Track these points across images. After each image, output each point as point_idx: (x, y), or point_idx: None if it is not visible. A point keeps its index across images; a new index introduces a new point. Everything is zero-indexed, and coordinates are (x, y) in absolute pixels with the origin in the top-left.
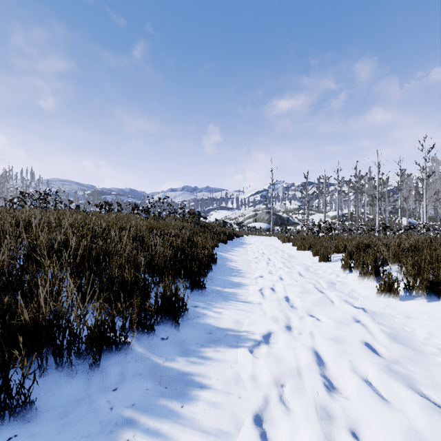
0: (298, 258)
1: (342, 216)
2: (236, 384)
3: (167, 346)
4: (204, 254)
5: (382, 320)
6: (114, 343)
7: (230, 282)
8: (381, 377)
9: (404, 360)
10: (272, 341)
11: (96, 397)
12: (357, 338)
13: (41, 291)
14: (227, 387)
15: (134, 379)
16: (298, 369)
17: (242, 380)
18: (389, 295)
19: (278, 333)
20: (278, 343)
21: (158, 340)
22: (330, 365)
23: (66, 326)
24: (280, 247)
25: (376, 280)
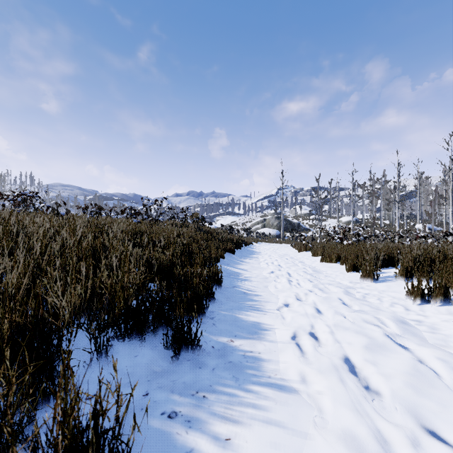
0: (328, 274)
1: (356, 221)
2: None
3: None
4: (203, 275)
5: None
6: None
7: (243, 324)
8: None
9: None
10: None
11: None
12: None
13: None
14: None
15: None
16: None
17: None
18: None
19: None
20: None
21: None
22: None
23: None
24: (298, 257)
25: None
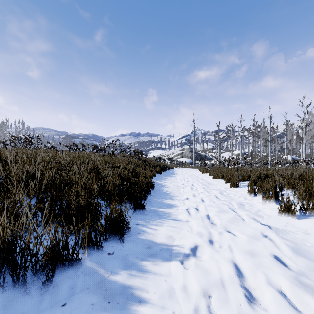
0: (214, 185)
1: (244, 153)
2: (170, 297)
3: (112, 261)
4: (145, 182)
5: (286, 235)
6: (67, 260)
7: (164, 204)
8: (295, 292)
9: (311, 273)
10: (199, 255)
11: (46, 313)
12: (268, 253)
13: (4, 216)
14: (162, 301)
15: (81, 293)
16: (223, 283)
17: (175, 293)
18: (288, 214)
19: (203, 247)
20: (204, 257)
21: (105, 254)
22: (249, 279)
23: (23, 248)
24: (200, 176)
25: (276, 202)
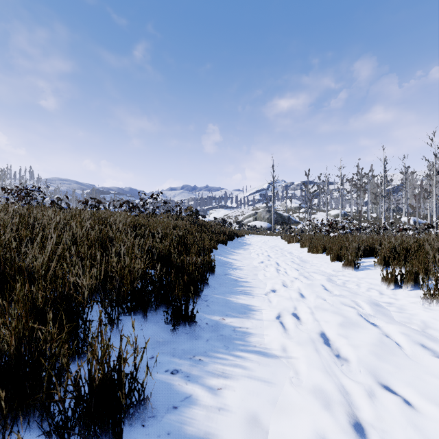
0: (314, 264)
1: (344, 214)
2: None
3: None
4: (198, 263)
5: None
6: None
7: (233, 306)
8: None
9: None
10: None
11: None
12: None
13: None
14: None
15: None
16: None
17: None
18: None
19: None
20: None
21: None
22: None
23: None
24: (287, 248)
25: None
